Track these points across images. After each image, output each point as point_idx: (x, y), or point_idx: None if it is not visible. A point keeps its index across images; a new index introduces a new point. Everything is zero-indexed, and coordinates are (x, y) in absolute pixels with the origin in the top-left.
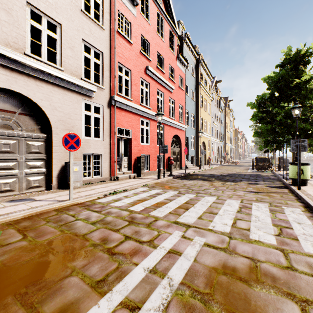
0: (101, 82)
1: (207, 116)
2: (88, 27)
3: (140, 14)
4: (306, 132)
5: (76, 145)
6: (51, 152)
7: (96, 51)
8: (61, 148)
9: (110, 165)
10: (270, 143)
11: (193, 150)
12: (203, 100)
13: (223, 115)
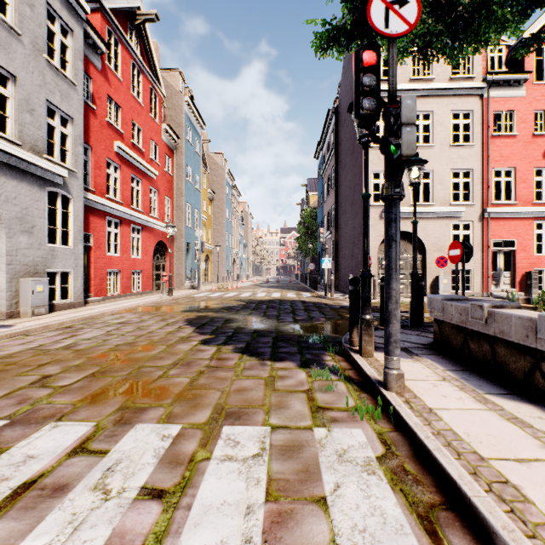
0: (471, 199)
1: None
2: (456, 155)
3: (533, 86)
4: None
5: (444, 263)
6: (425, 268)
7: (464, 171)
8: (433, 265)
9: (482, 280)
10: None
11: None
12: None
13: None
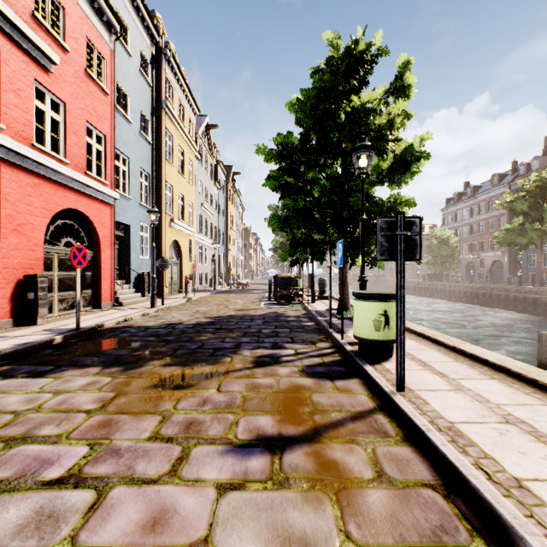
0: None
1: (185, 187)
2: None
3: None
4: (367, 221)
5: None
6: None
7: None
8: None
9: None
10: (301, 245)
11: (148, 259)
12: (174, 146)
13: (224, 197)
